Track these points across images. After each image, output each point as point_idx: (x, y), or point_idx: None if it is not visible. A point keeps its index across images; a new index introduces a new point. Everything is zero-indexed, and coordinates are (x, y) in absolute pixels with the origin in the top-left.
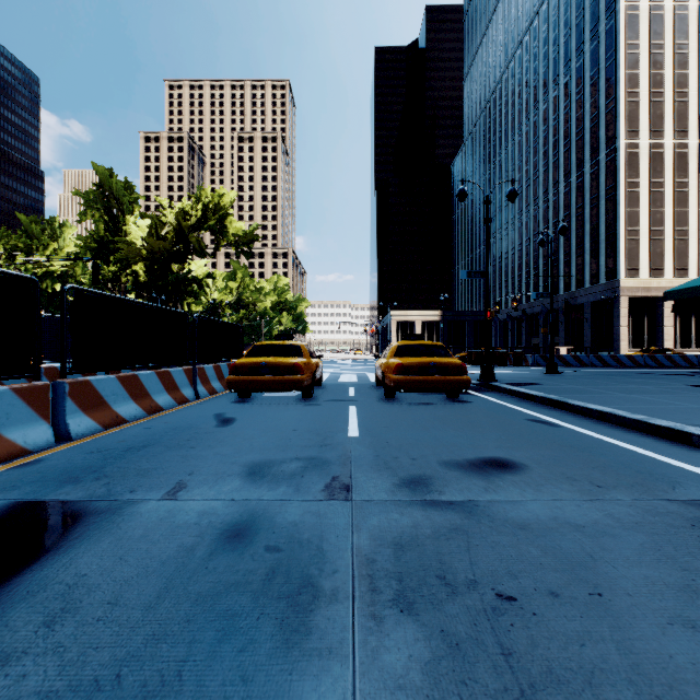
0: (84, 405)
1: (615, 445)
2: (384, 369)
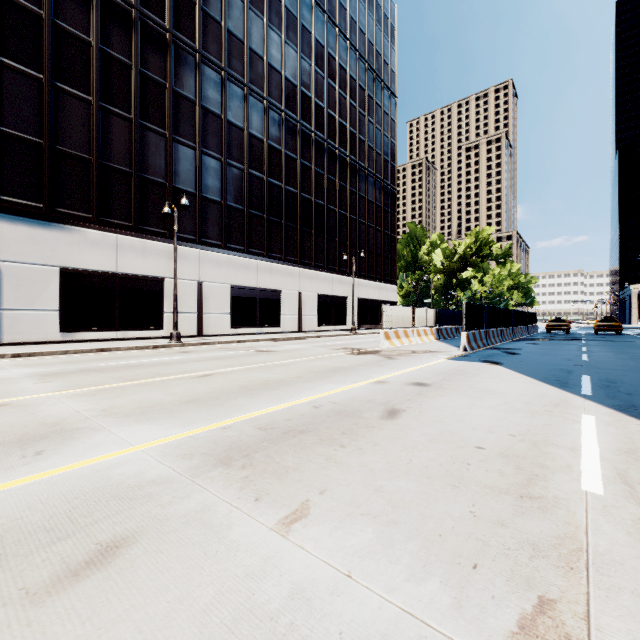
0: (528, 330)
1: (639, 337)
2: (594, 326)
